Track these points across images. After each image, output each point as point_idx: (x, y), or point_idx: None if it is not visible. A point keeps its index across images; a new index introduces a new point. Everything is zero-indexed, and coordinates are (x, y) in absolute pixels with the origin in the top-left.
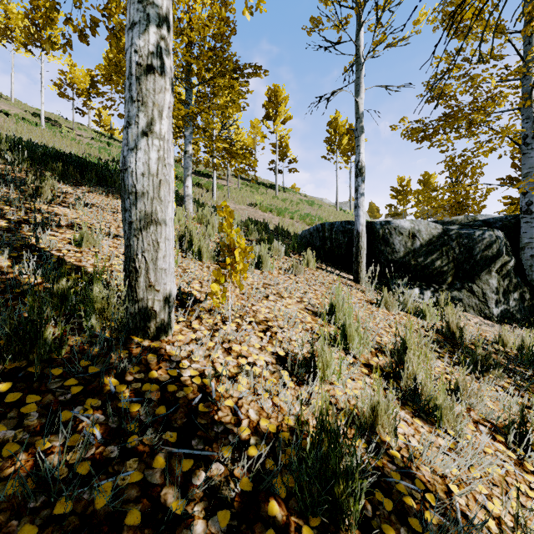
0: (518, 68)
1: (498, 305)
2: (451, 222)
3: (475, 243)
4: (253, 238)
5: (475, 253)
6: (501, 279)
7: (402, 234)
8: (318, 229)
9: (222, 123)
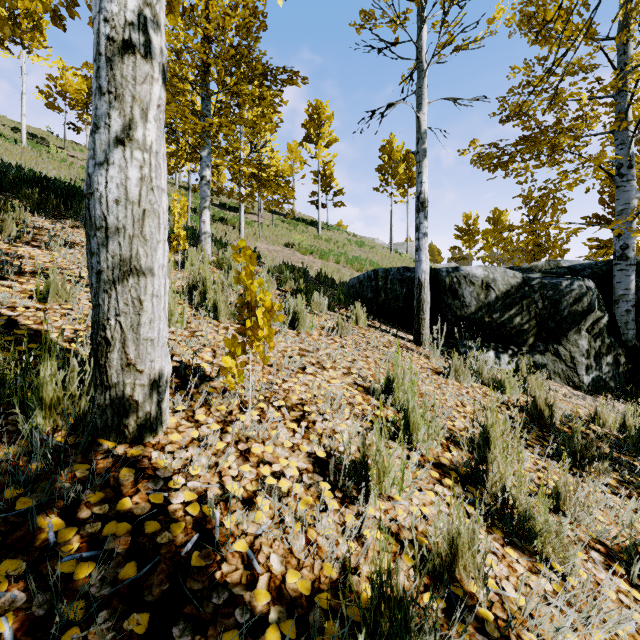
0: (614, 81)
1: (589, 372)
2: (530, 269)
3: (562, 295)
4: (288, 287)
5: (561, 307)
6: (593, 340)
7: (474, 284)
8: (369, 277)
9: (251, 145)
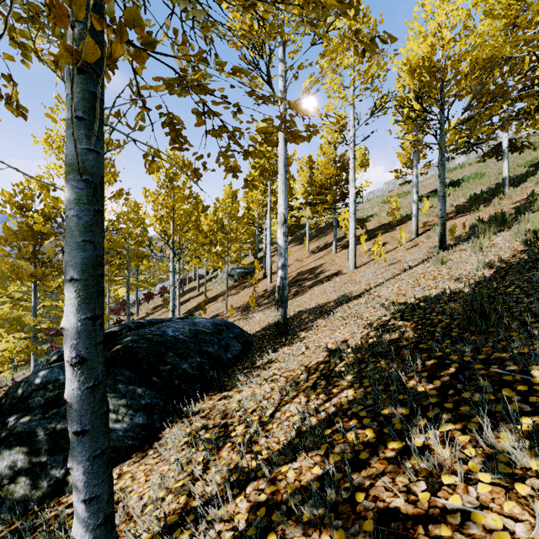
0: None
1: None
2: None
3: None
4: None
5: None
6: None
7: None
8: None
9: None
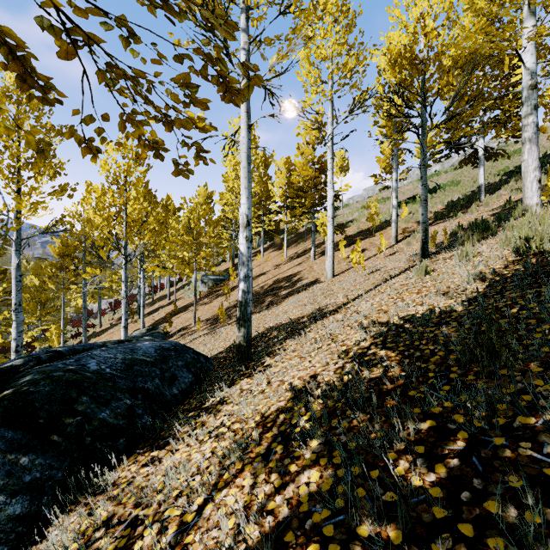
0: None
1: None
2: None
3: None
4: None
5: None
6: None
7: None
8: None
9: None
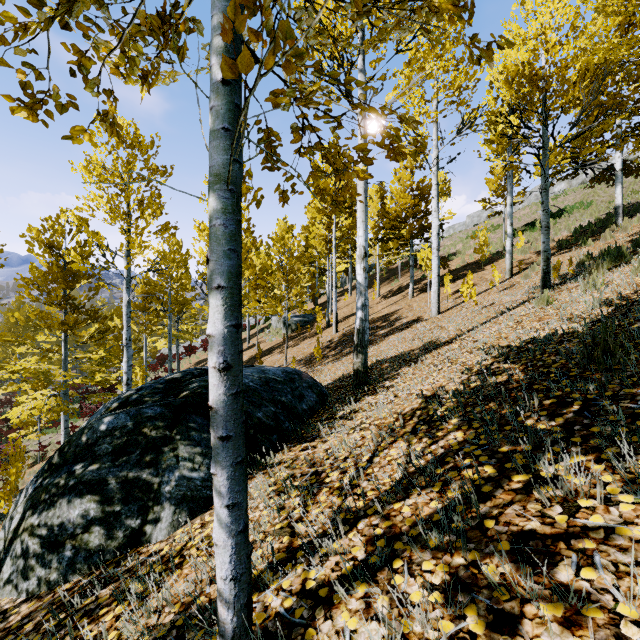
0: None
1: None
2: None
3: None
4: None
5: None
6: None
7: None
8: None
9: None
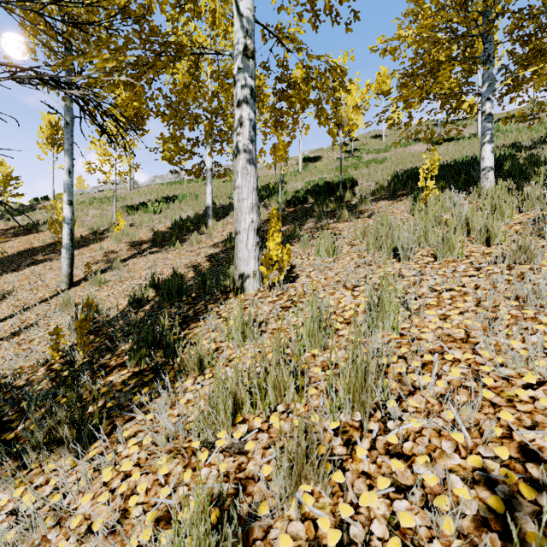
0: None
1: None
2: None
3: None
4: None
5: None
6: None
7: None
8: None
9: None
